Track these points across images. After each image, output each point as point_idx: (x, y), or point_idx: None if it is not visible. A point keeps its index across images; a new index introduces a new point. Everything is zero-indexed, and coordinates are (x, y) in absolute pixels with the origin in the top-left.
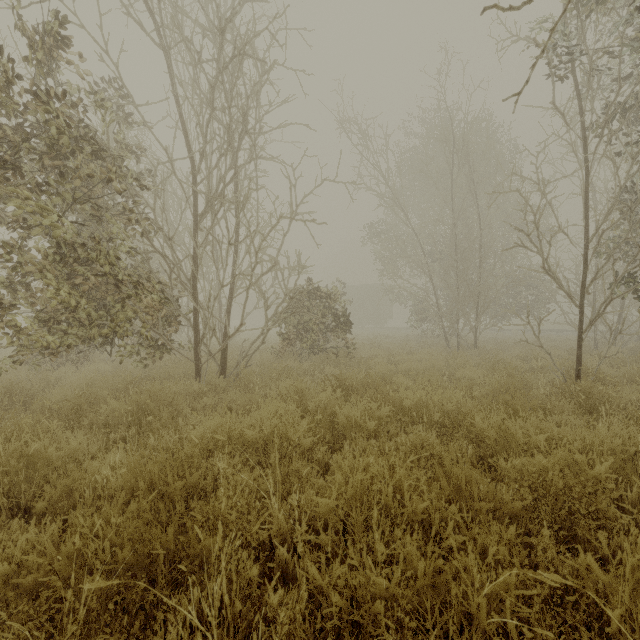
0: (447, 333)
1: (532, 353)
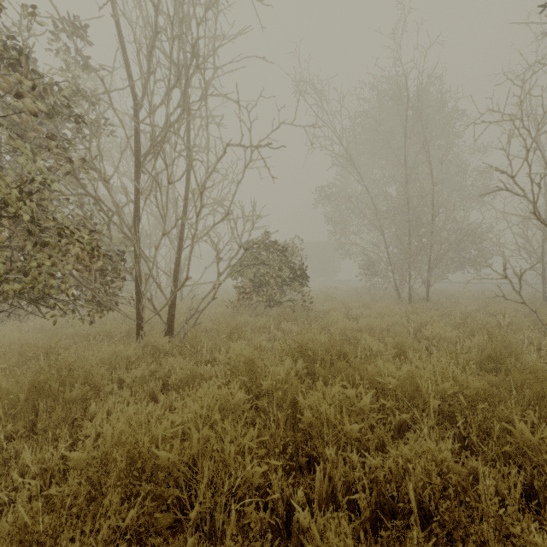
0: (398, 286)
1: (490, 307)
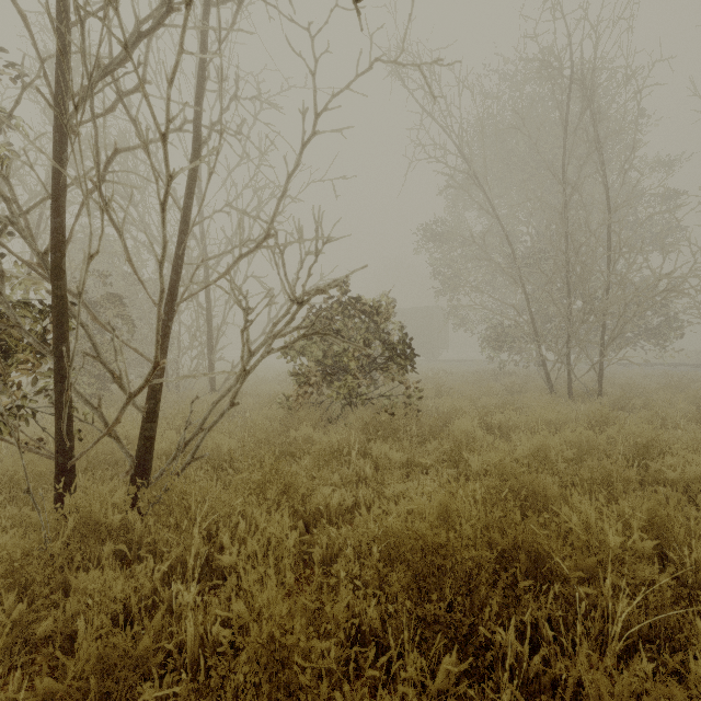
0: (550, 370)
1: None
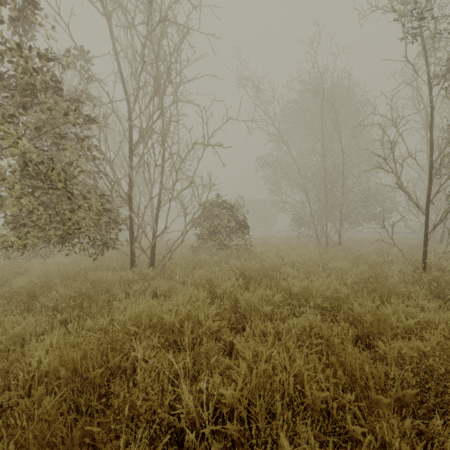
0: (318, 234)
1: (382, 249)
